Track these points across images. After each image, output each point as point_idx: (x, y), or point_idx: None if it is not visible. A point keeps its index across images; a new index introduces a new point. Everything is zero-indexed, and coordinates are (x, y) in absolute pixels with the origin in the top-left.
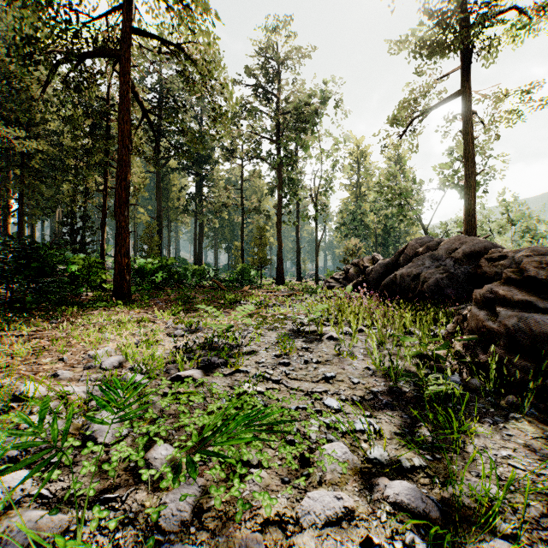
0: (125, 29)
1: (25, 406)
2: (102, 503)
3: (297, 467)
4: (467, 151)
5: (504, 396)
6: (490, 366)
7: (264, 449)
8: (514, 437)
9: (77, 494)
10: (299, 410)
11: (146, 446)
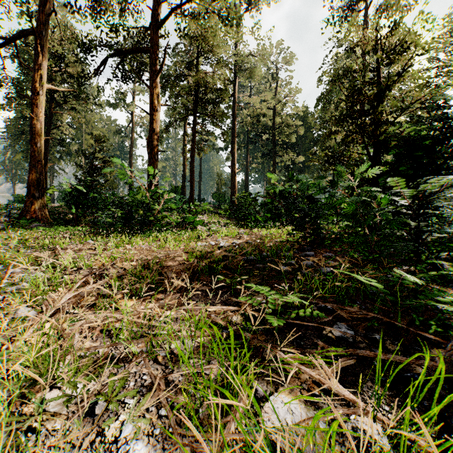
0: None
1: None
2: None
3: None
4: None
5: None
6: None
7: None
8: None
9: None
10: None
11: None
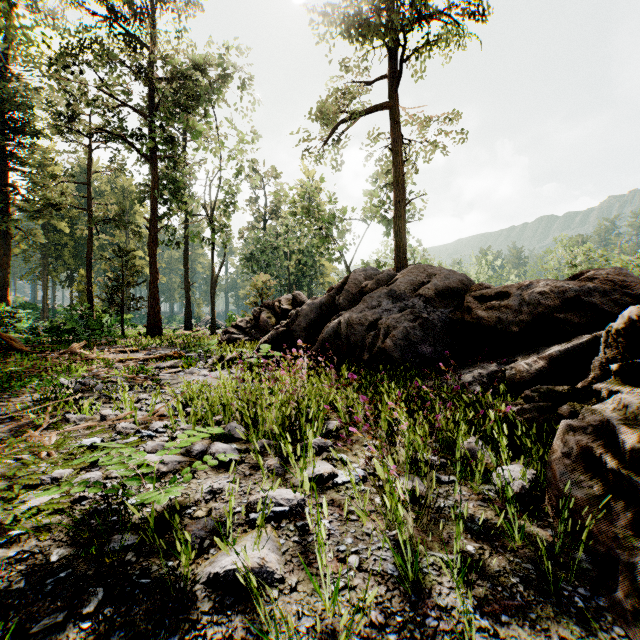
0: None
1: None
2: None
3: None
4: (399, 174)
5: None
6: None
7: None
8: None
9: None
10: None
11: None
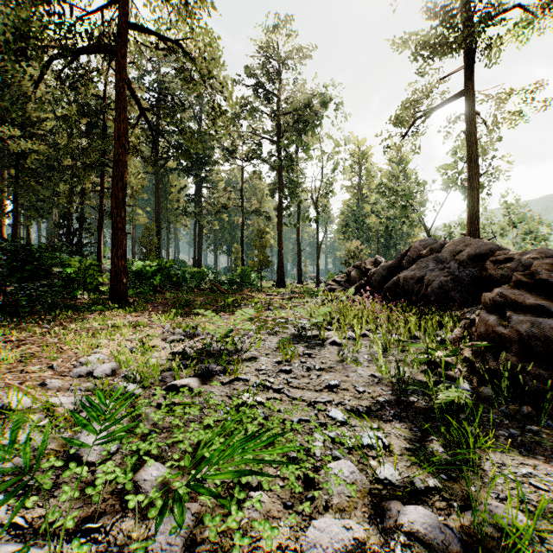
0: (122, 25)
1: (6, 419)
2: (83, 533)
3: (301, 490)
4: (471, 153)
5: (518, 405)
6: (501, 373)
7: (264, 467)
8: (532, 452)
9: (54, 525)
10: (302, 423)
11: (136, 465)
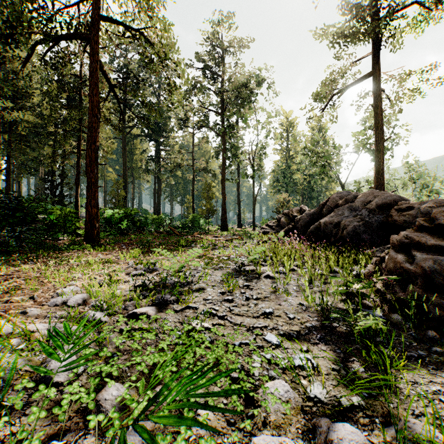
0: (95, 17)
1: None
2: None
3: (242, 408)
4: (377, 122)
5: (423, 329)
6: (408, 302)
7: (210, 386)
8: (438, 371)
9: None
10: (242, 346)
11: (99, 386)
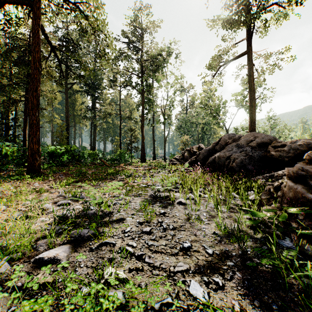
0: None
1: None
2: None
3: None
4: (251, 85)
5: None
6: None
7: None
8: None
9: None
10: (163, 308)
11: None
